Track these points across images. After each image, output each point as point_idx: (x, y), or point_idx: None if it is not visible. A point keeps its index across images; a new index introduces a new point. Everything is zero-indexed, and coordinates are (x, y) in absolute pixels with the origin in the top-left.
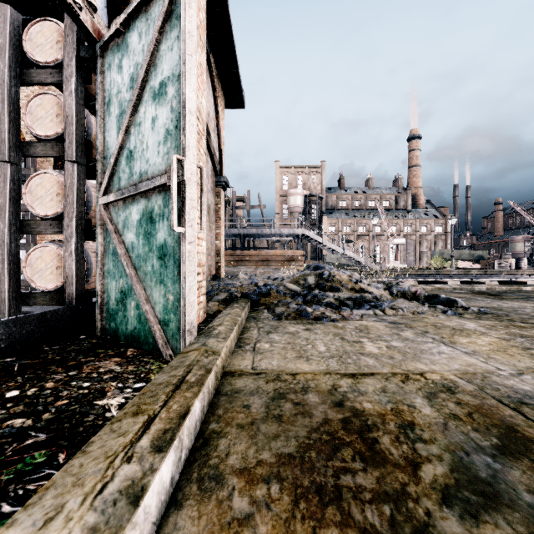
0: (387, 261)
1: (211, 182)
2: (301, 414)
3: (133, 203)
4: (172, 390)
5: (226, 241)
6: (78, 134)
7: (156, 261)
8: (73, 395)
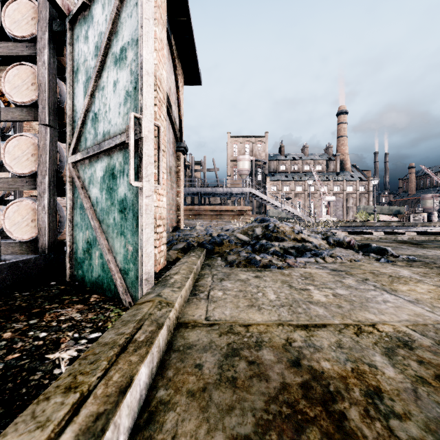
0: (320, 215)
1: (172, 147)
2: (257, 376)
3: (97, 161)
4: (116, 353)
5: (186, 198)
6: (50, 100)
7: (117, 214)
8: (27, 347)
